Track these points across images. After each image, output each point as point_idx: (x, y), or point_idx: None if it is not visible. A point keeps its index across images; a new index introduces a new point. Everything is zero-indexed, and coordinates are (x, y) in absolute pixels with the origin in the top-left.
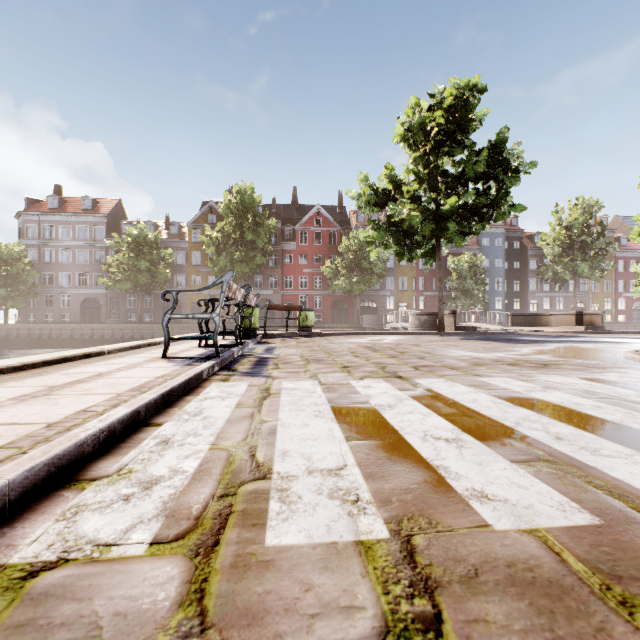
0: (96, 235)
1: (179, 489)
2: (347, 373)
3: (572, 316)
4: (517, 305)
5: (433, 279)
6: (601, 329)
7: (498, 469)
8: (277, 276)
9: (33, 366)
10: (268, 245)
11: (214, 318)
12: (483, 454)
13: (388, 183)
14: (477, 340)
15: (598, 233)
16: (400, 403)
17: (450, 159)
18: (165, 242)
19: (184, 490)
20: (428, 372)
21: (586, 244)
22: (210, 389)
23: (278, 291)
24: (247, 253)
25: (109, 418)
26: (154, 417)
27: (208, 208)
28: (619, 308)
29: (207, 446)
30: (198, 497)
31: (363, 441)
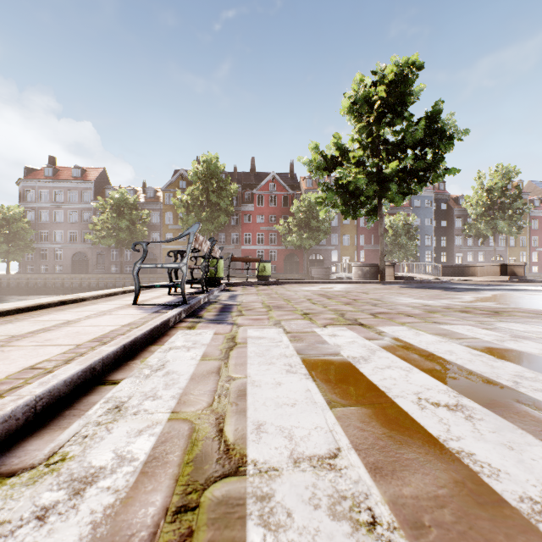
0: (84, 199)
1: (120, 495)
2: (309, 320)
3: (497, 267)
4: (444, 258)
5: (372, 236)
6: (523, 278)
7: (540, 458)
8: (238, 233)
9: (6, 313)
10: (230, 206)
11: (181, 267)
12: (505, 430)
13: (336, 150)
14: (417, 288)
15: (515, 195)
16: (373, 355)
17: (390, 129)
18: (142, 204)
19: (127, 497)
20: (387, 319)
21: (505, 205)
22: (176, 337)
23: (239, 246)
24: (212, 213)
25: (53, 380)
26: (112, 372)
27: (179, 175)
28: (532, 260)
29: (166, 415)
30: (144, 513)
31: (350, 408)
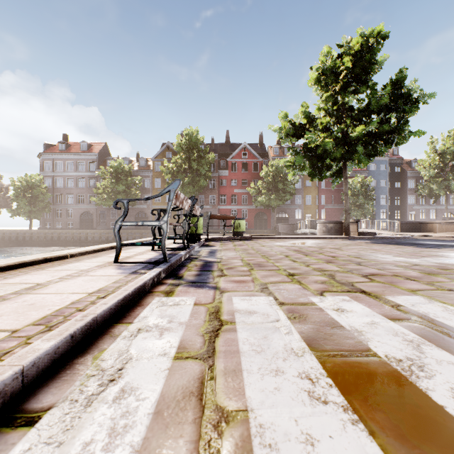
0: (90, 168)
1: None
2: (299, 284)
3: None
4: (398, 215)
5: (331, 196)
6: None
7: None
8: (215, 195)
9: None
10: (208, 172)
11: (162, 225)
12: None
13: (303, 118)
14: (386, 244)
15: None
16: (424, 355)
17: (354, 97)
18: (136, 172)
19: None
20: (389, 284)
21: None
22: (149, 310)
23: (215, 206)
24: (193, 178)
25: None
26: (42, 386)
27: (166, 147)
28: None
29: None
30: None
31: None
